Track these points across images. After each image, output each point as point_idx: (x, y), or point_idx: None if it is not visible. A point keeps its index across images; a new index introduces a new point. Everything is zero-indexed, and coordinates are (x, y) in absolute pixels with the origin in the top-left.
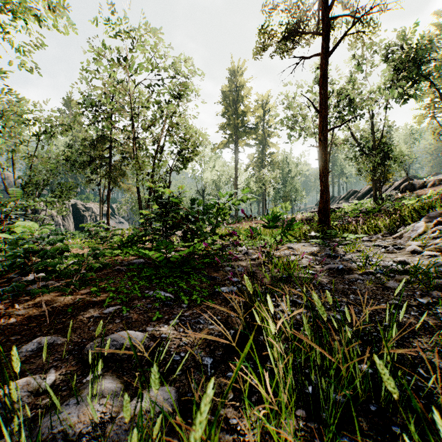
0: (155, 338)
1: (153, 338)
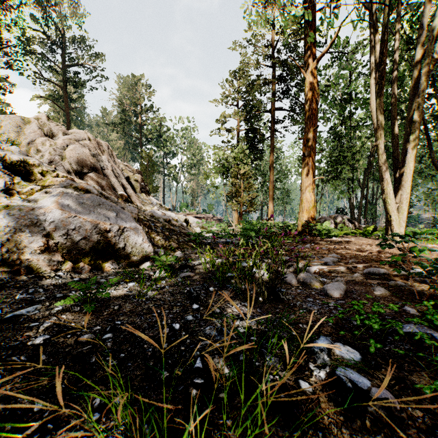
0: (326, 296)
1: (327, 296)
